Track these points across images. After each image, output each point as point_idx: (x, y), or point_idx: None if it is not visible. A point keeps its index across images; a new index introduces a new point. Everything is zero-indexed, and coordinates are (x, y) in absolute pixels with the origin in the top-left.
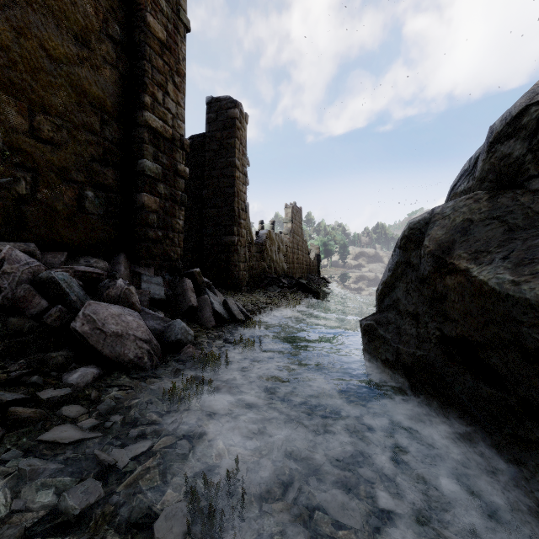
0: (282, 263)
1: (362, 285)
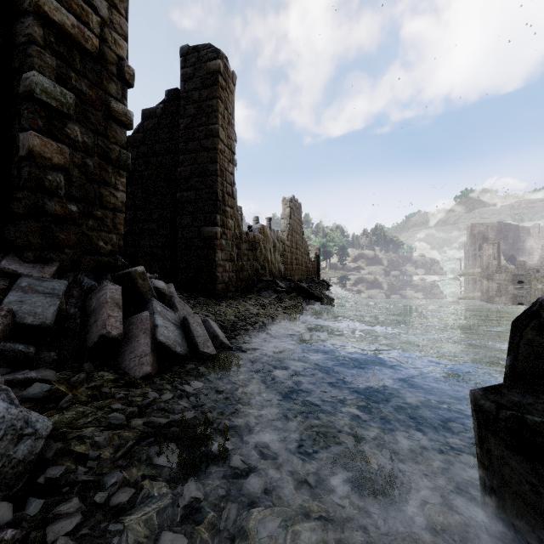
0: (279, 263)
1: (365, 289)
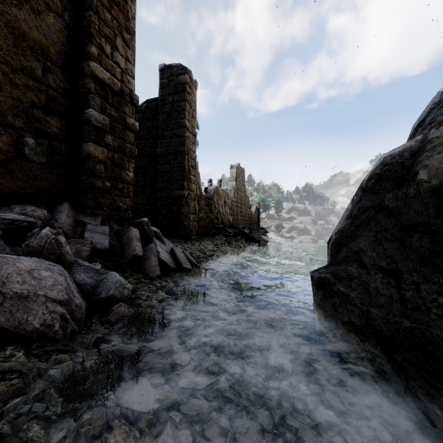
0: (228, 215)
1: (295, 234)
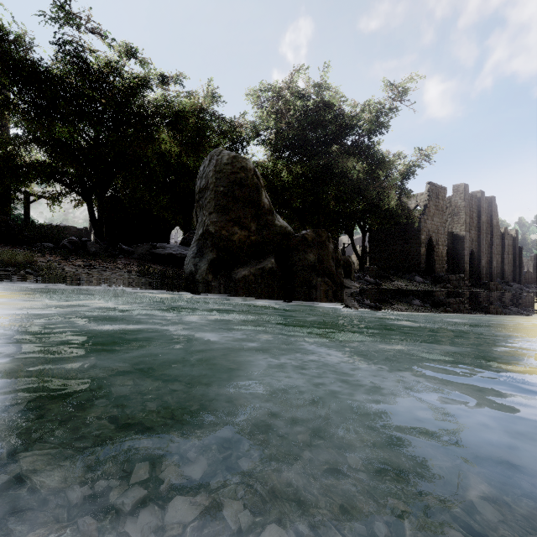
0: (530, 280)
1: None
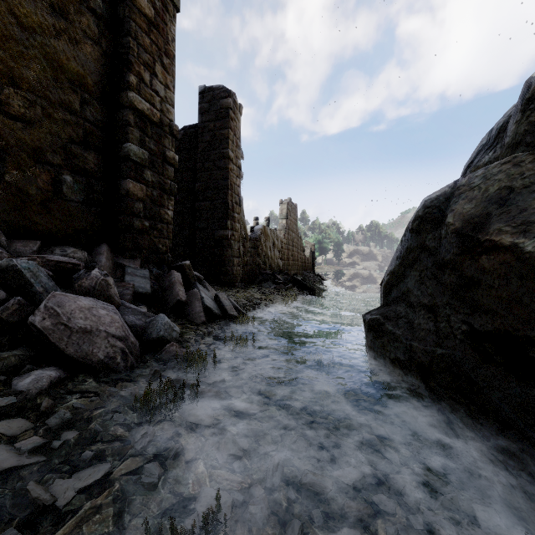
0: (277, 259)
1: (357, 283)
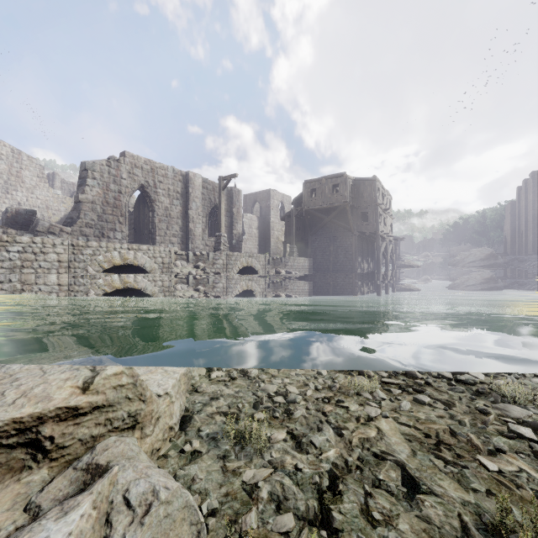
0: None
1: None
